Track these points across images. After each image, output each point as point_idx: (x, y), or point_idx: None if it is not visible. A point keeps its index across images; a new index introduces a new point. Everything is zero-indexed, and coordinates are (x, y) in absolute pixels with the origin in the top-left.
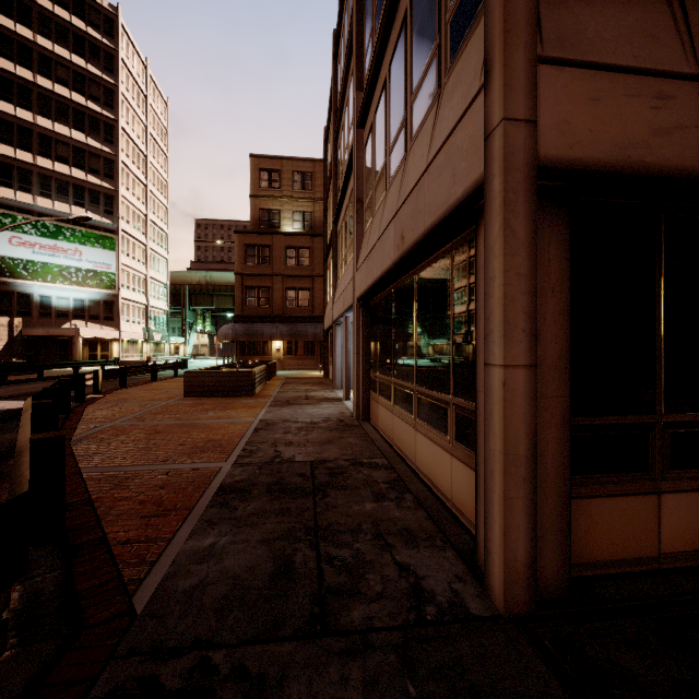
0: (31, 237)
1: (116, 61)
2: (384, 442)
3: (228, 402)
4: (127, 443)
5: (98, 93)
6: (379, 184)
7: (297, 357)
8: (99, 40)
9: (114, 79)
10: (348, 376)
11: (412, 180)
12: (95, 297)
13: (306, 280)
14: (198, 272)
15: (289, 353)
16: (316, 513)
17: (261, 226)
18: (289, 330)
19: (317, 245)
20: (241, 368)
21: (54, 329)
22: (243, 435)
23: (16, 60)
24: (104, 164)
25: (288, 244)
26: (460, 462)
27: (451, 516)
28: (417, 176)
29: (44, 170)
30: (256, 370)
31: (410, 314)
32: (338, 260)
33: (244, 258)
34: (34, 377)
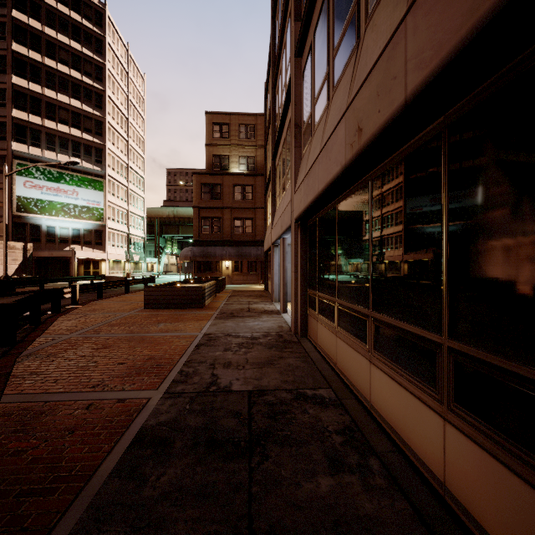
0: (40, 181)
1: (104, 45)
2: (326, 365)
3: (180, 314)
4: (69, 361)
5: (91, 70)
6: (320, 98)
7: (242, 274)
8: (91, 29)
9: (102, 59)
10: (286, 291)
11: (375, 51)
12: (88, 227)
13: (249, 211)
14: (167, 208)
15: (236, 270)
16: (251, 498)
17: (214, 169)
18: (236, 252)
19: (258, 183)
20: (195, 283)
21: (56, 251)
22: (184, 352)
23: (29, 46)
24: (95, 124)
25: (235, 182)
26: (467, 439)
27: (450, 515)
28: (387, 35)
29: (50, 130)
30: (205, 285)
31: (361, 227)
32: (276, 190)
33: (200, 194)
34: (37, 289)
